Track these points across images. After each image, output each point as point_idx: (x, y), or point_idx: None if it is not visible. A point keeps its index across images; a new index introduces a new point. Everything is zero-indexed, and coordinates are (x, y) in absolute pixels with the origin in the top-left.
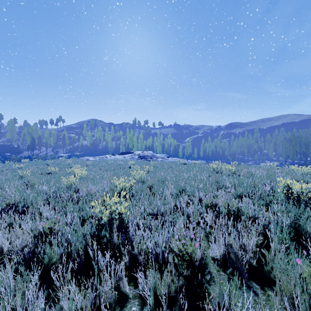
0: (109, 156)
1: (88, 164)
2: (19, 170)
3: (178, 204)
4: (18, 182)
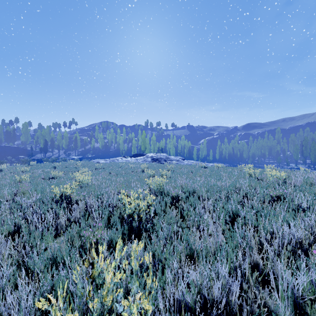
0: (120, 158)
1: (98, 167)
2: (22, 173)
3: (271, 275)
4: (2, 191)
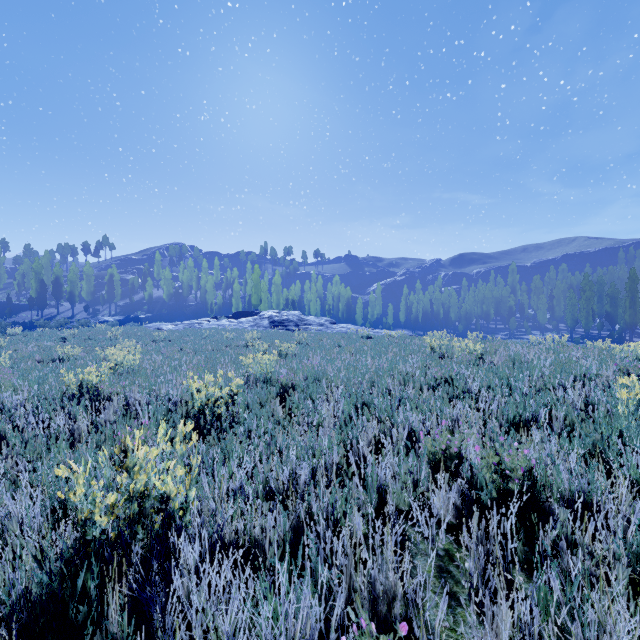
0: (206, 321)
1: (158, 338)
2: None
3: (351, 456)
4: None
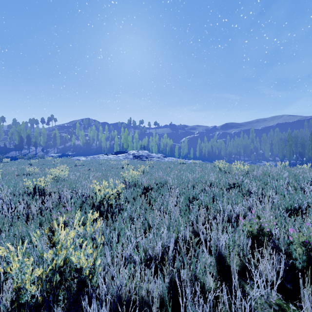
0: (101, 155)
1: (77, 164)
2: None
3: (201, 234)
4: None
